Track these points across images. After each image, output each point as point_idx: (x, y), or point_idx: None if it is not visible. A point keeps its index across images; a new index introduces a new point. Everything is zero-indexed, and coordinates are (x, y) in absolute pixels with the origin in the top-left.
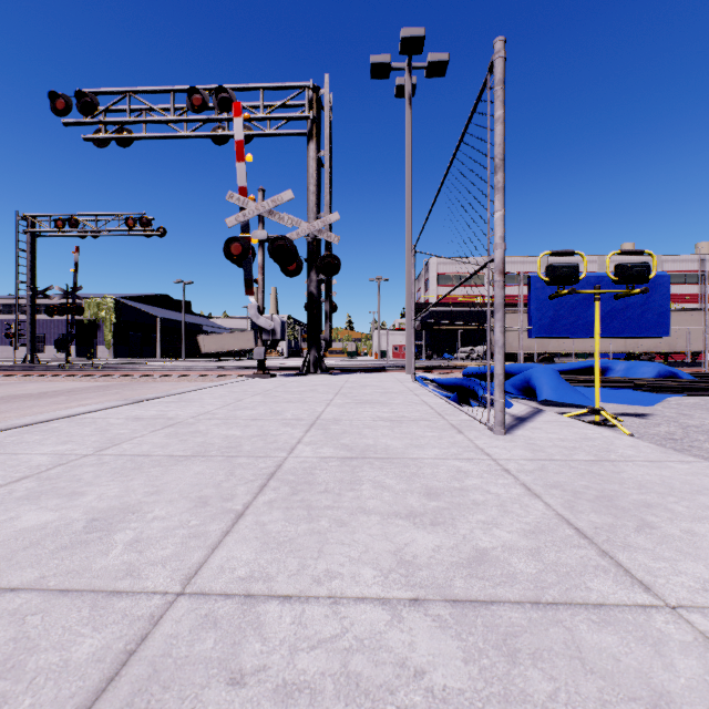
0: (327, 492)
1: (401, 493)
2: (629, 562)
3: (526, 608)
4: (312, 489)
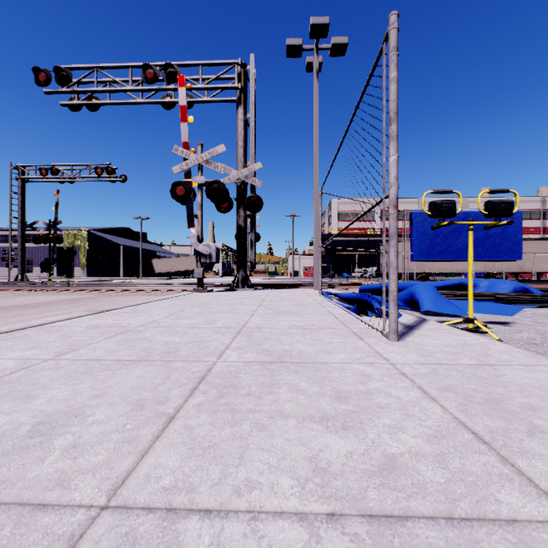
0: (249, 395)
1: (314, 396)
2: (530, 469)
3: (441, 525)
4: (237, 392)
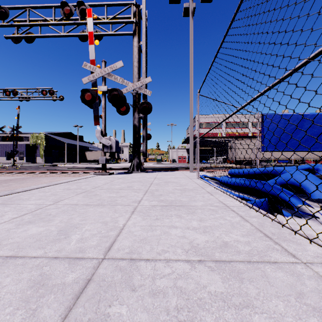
0: None
1: None
2: None
3: None
4: None
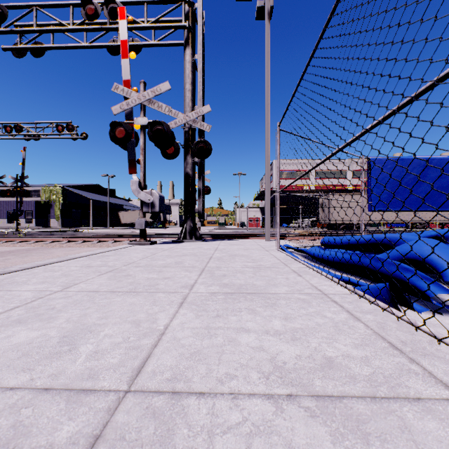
0: None
1: None
2: None
3: None
4: None
